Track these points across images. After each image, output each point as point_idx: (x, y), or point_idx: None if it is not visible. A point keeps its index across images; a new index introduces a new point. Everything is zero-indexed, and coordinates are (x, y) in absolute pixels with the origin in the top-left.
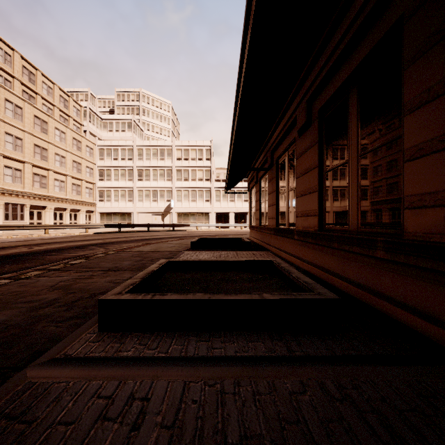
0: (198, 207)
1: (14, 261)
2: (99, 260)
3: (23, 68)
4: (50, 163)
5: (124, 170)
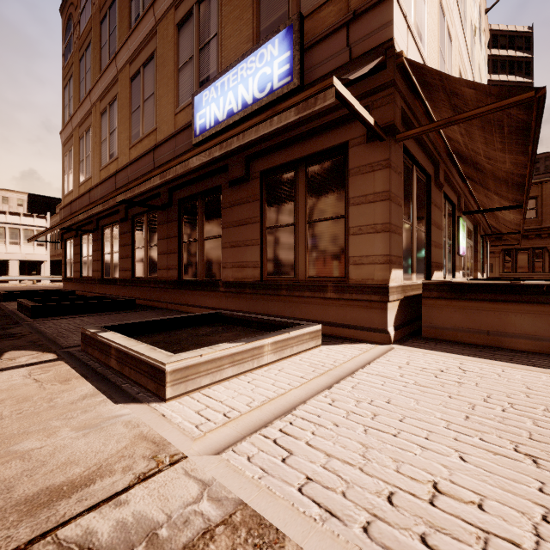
0: None
1: None
2: None
3: None
4: None
5: None
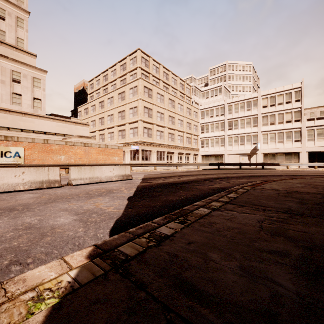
0: (286, 147)
1: (181, 188)
2: (251, 196)
3: (163, 73)
4: (175, 126)
5: (218, 124)
